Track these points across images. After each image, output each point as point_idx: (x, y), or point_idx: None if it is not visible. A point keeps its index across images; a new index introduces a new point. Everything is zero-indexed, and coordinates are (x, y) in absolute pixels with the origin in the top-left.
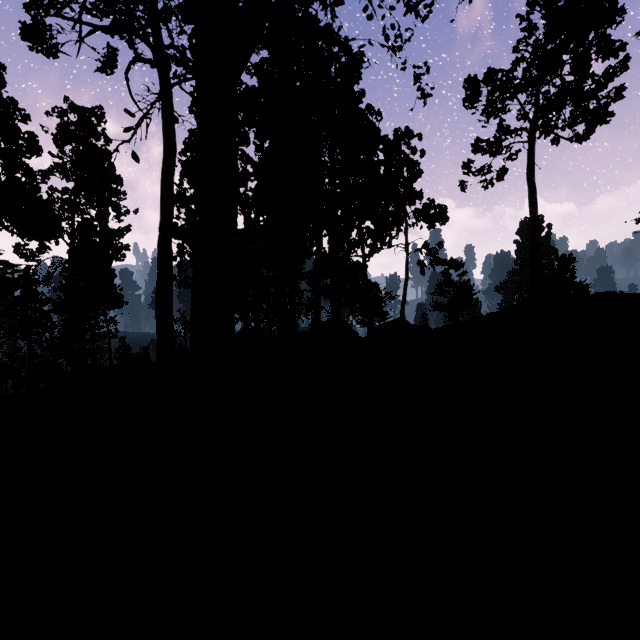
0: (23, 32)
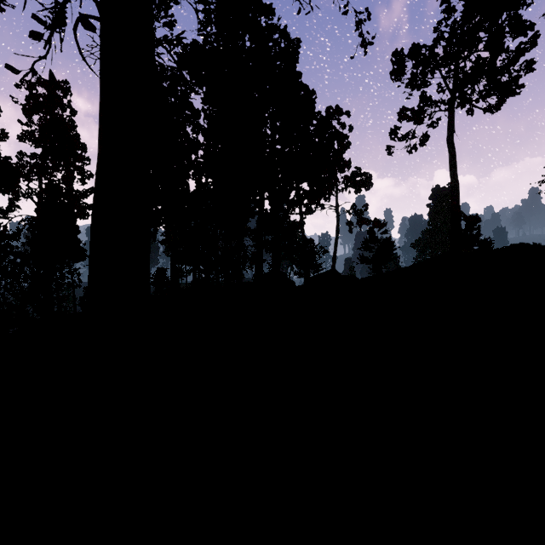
0: None
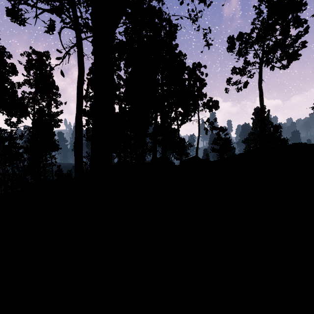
0: (7, 12)
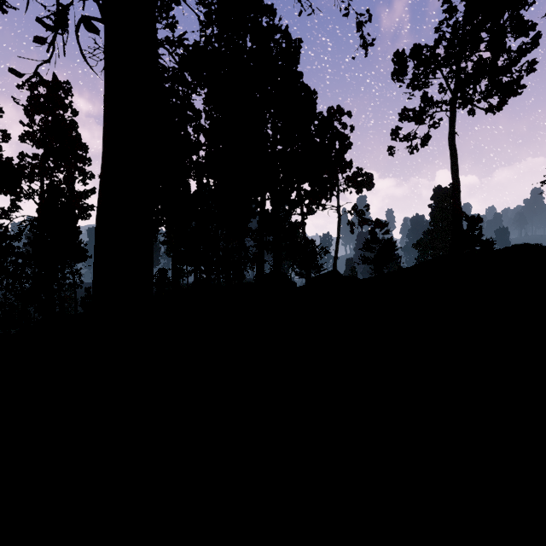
0: None
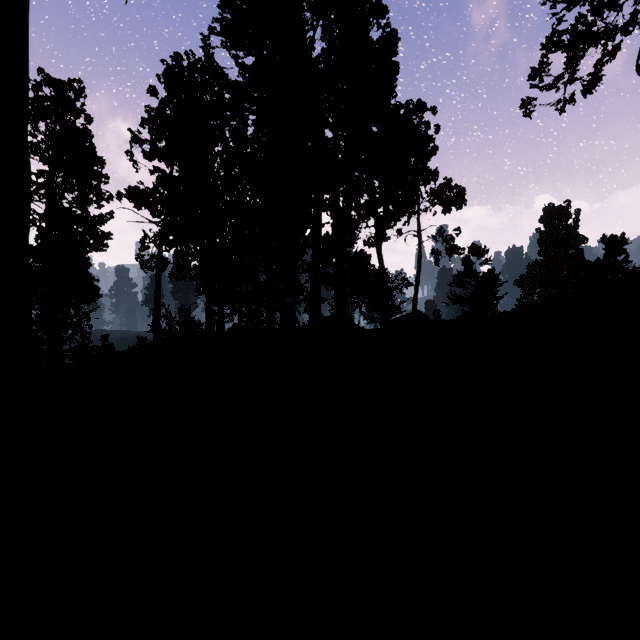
0: None
